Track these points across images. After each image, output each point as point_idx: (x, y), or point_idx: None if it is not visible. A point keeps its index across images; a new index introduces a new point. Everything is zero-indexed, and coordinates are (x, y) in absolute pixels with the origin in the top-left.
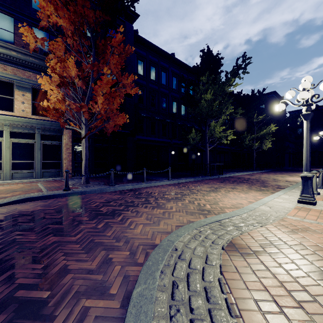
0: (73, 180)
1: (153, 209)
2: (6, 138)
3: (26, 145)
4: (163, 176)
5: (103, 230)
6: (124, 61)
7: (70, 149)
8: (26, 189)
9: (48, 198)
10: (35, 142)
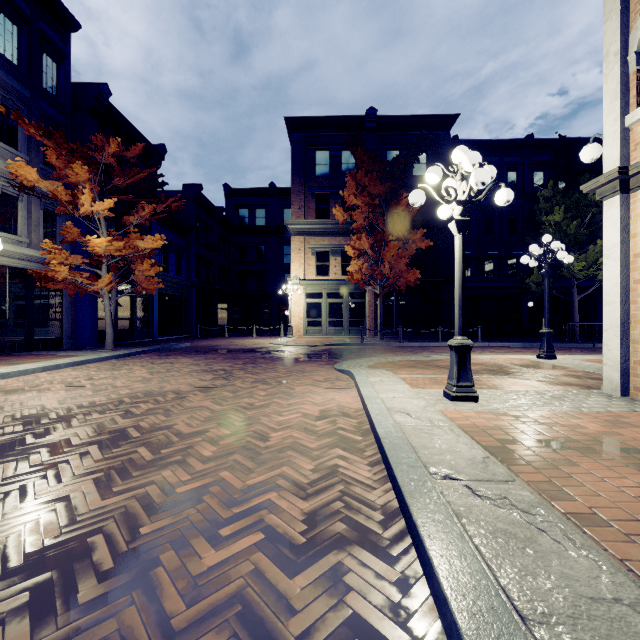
0: (374, 338)
1: (407, 353)
2: (325, 299)
3: (337, 304)
4: (485, 340)
5: (367, 354)
6: (438, 186)
7: (373, 306)
8: (337, 340)
9: (349, 345)
10: (344, 301)
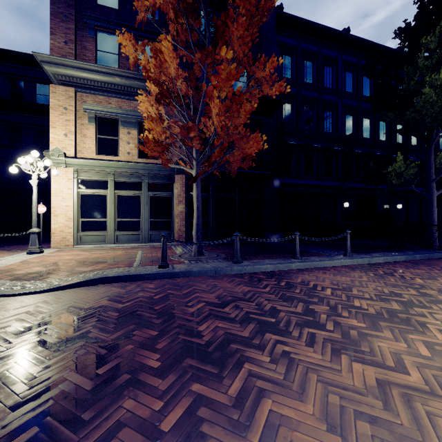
0: (185, 248)
1: (335, 357)
2: (111, 190)
3: (132, 198)
4: (331, 248)
5: None
6: None
7: (184, 203)
8: (119, 258)
9: (132, 279)
10: (142, 194)
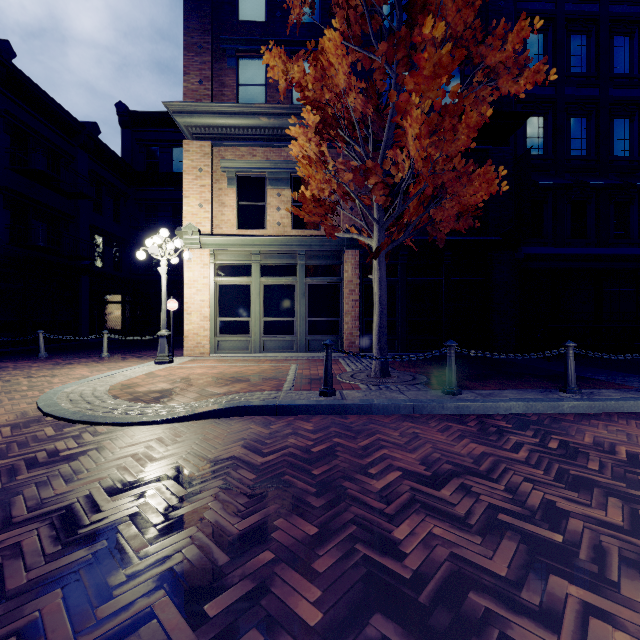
0: (359, 363)
1: None
2: (256, 277)
3: (283, 288)
4: (637, 372)
5: None
6: None
7: (357, 293)
8: (264, 376)
9: (280, 411)
10: (297, 282)
